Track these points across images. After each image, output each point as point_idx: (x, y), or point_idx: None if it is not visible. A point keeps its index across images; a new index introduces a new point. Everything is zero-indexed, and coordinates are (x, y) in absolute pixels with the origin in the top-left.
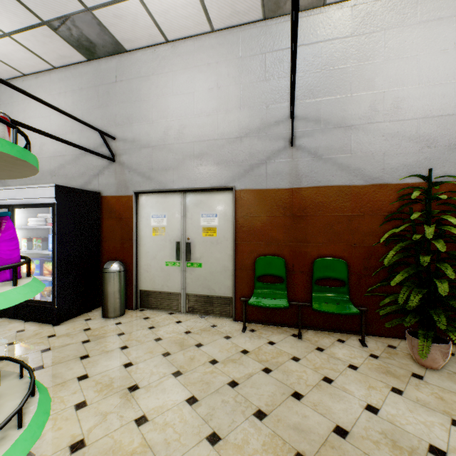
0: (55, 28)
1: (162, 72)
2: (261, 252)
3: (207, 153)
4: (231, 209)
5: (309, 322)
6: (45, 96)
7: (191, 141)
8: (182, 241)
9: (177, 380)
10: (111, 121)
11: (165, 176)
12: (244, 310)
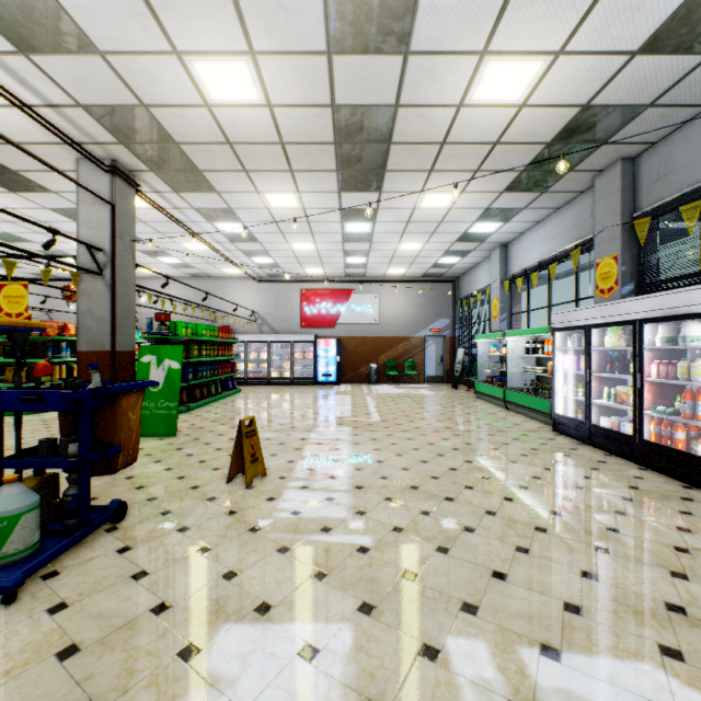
0: None
1: None
2: None
3: None
4: None
5: None
6: None
7: None
8: None
9: None
10: None
11: None
12: None
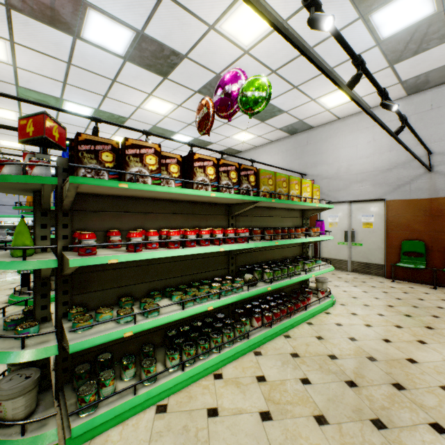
0: (281, 129)
1: (335, 136)
2: (405, 238)
3: (366, 179)
4: (383, 211)
5: (444, 283)
6: (267, 156)
7: (355, 173)
8: (348, 230)
9: (355, 287)
10: (304, 166)
11: (337, 194)
12: (392, 270)
